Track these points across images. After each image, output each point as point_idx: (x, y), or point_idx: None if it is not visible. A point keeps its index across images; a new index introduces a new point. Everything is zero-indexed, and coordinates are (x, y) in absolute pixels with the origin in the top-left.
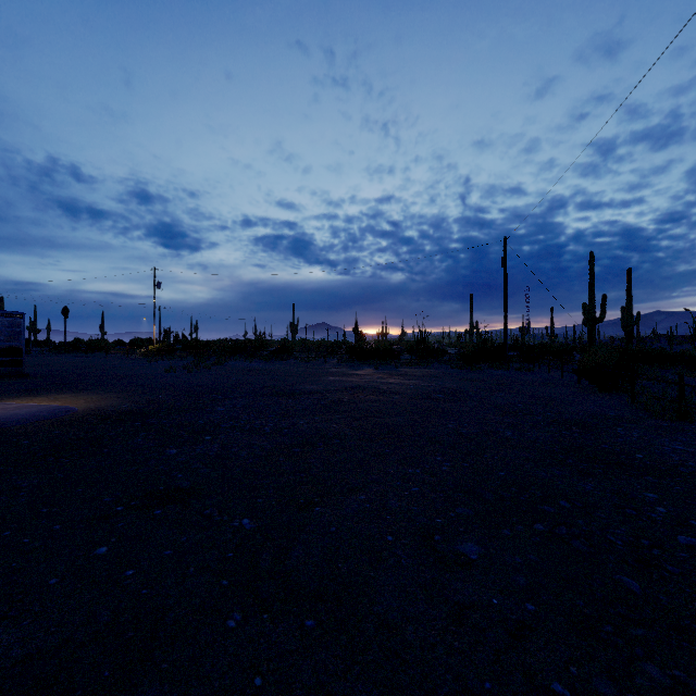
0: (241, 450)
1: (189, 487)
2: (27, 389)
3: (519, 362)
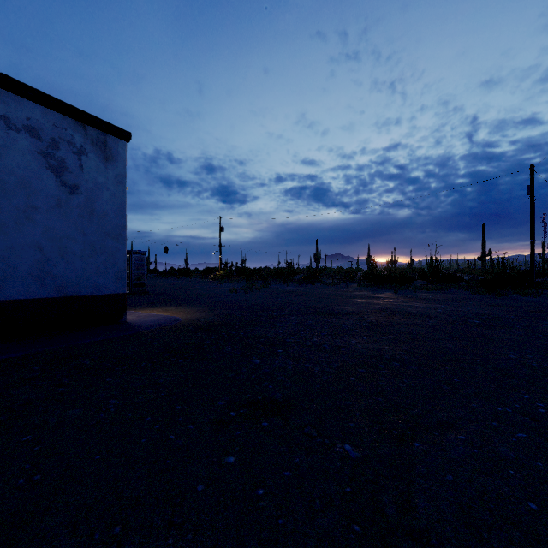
0: (313, 366)
1: (282, 400)
2: (149, 303)
3: (547, 289)
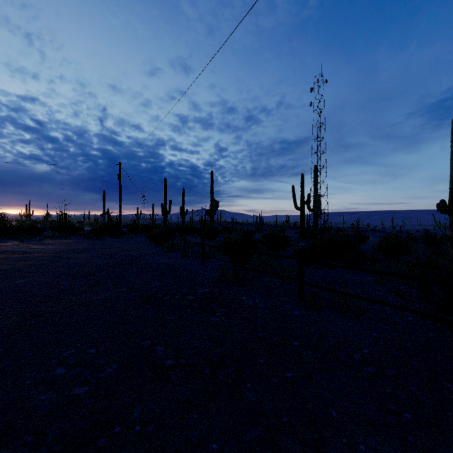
0: None
1: None
2: None
3: (129, 234)
